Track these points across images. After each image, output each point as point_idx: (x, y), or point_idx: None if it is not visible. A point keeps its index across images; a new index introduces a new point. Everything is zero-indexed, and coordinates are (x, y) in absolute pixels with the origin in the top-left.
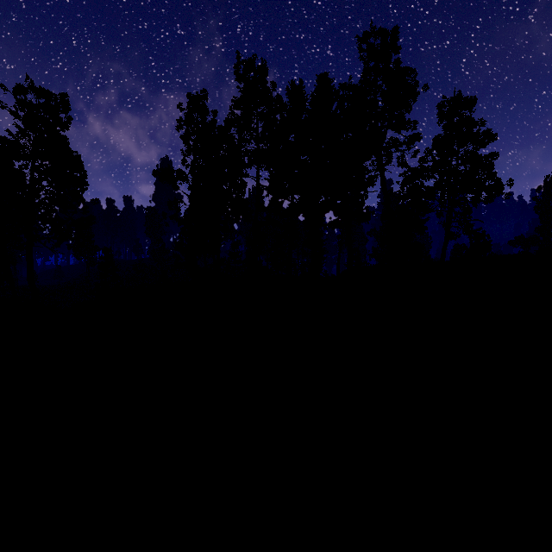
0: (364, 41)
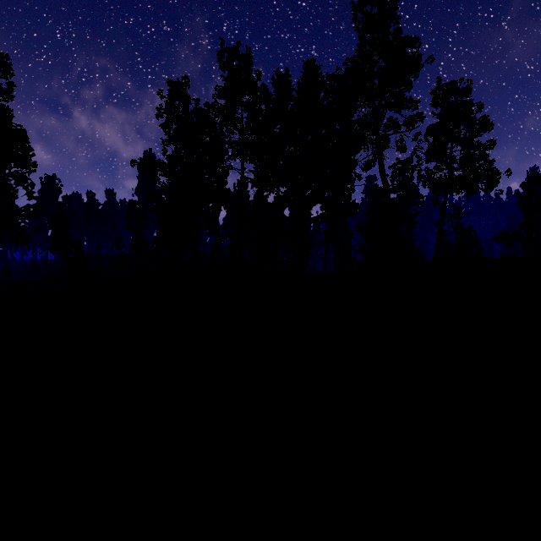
0: (359, 9)
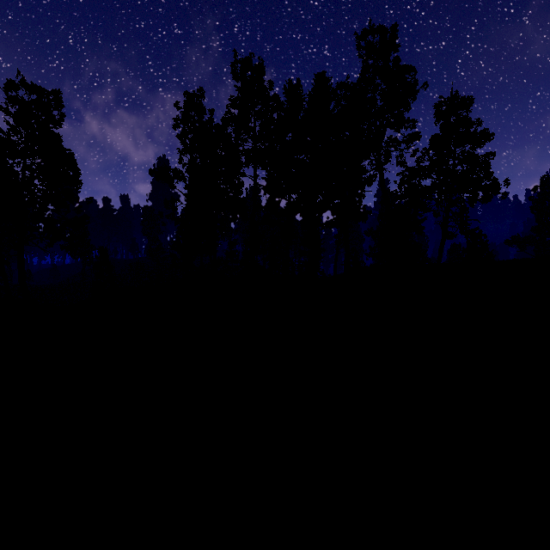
0: (363, 39)
